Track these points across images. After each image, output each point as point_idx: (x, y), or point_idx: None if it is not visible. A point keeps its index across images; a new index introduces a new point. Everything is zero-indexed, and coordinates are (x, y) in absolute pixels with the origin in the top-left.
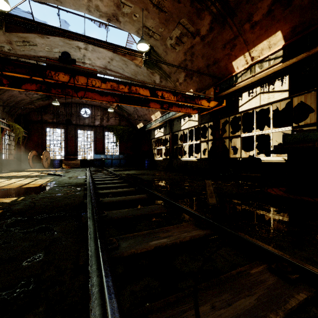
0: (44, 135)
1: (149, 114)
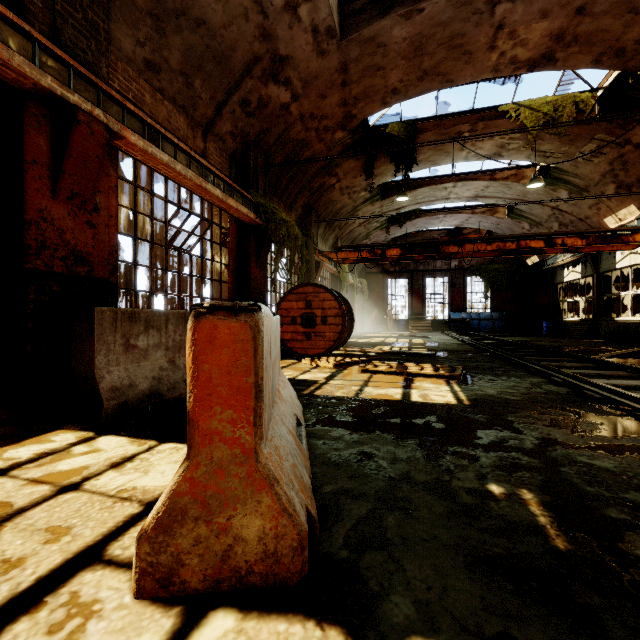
0: (386, 289)
1: None
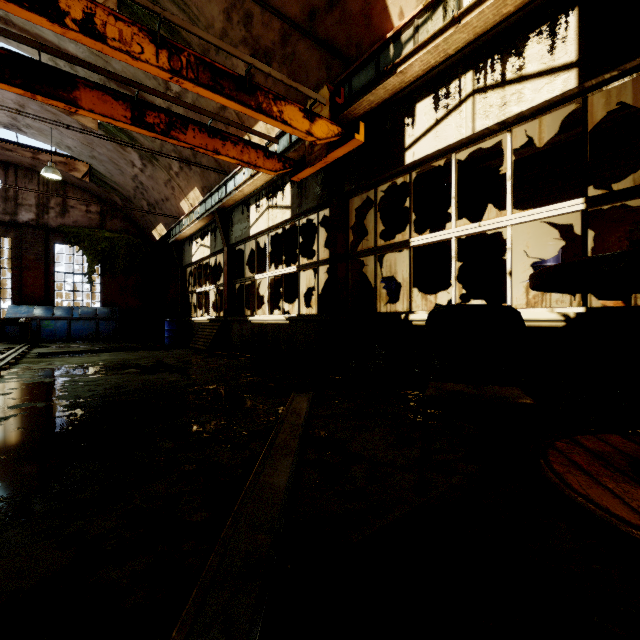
0: None
1: (175, 198)
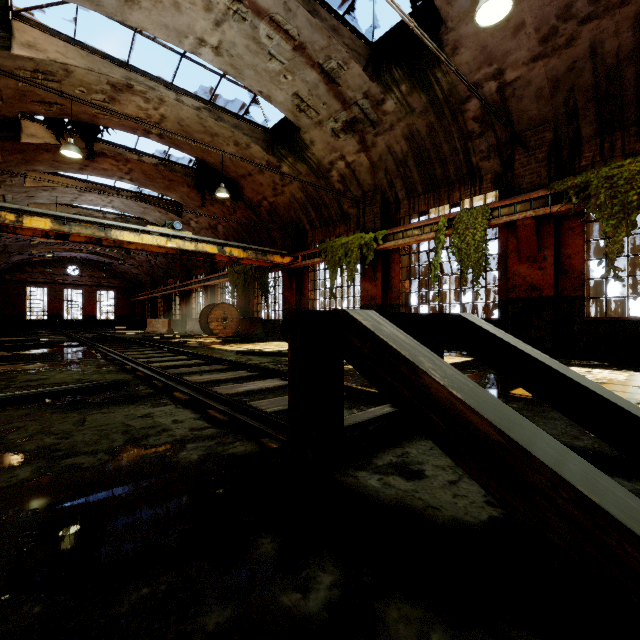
0: None
1: None
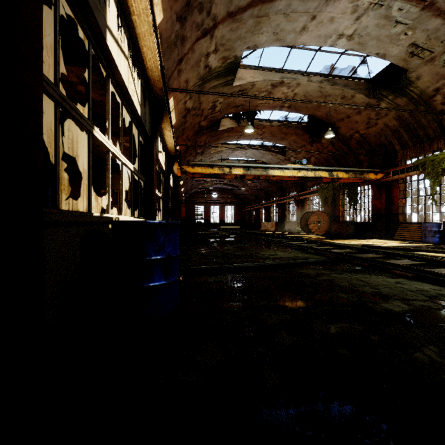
0: None
1: None
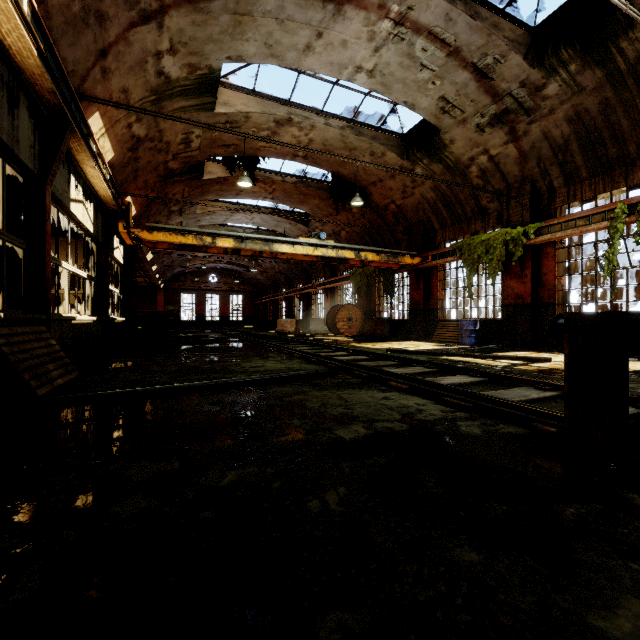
0: None
1: None
